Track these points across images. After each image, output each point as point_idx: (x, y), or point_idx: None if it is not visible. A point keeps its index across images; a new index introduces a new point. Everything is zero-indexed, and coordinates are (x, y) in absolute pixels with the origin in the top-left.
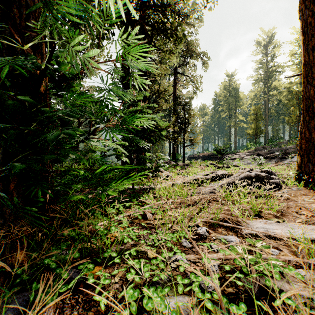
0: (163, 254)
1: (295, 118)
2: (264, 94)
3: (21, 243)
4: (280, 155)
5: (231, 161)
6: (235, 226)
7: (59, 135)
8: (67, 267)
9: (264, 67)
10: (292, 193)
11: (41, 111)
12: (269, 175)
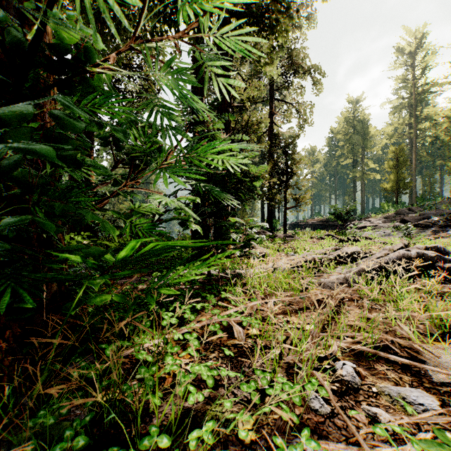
0: None
1: None
2: (408, 128)
3: None
4: (440, 222)
5: (357, 231)
6: (417, 365)
7: None
8: None
9: (409, 86)
10: None
11: None
12: (441, 256)
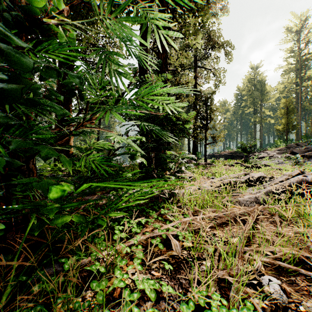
0: None
1: None
2: (295, 86)
3: None
4: None
5: (258, 160)
6: None
7: None
8: None
9: (296, 55)
10: None
11: None
12: None
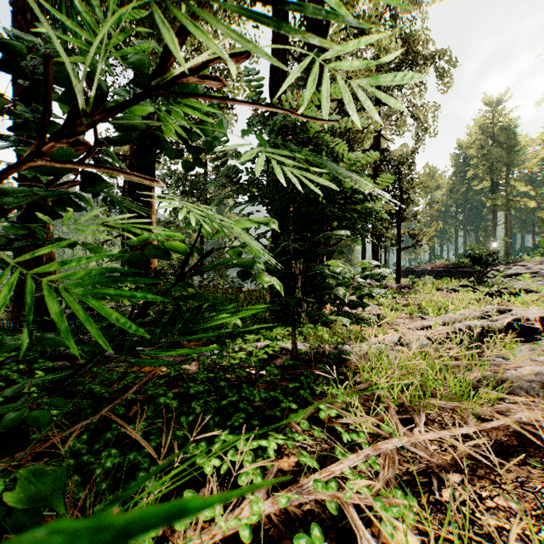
0: None
1: None
2: None
3: None
4: None
5: (505, 280)
6: None
7: None
8: None
9: None
10: None
11: None
12: None
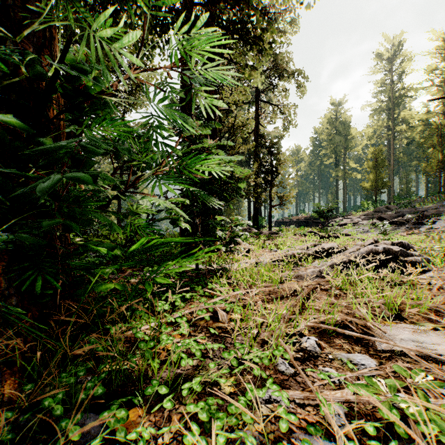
0: (249, 394)
1: (435, 164)
2: (387, 130)
3: (12, 365)
4: (413, 219)
5: (339, 228)
6: (365, 337)
7: (57, 181)
8: (79, 417)
9: (388, 90)
10: (444, 278)
11: (39, 145)
12: (405, 251)
